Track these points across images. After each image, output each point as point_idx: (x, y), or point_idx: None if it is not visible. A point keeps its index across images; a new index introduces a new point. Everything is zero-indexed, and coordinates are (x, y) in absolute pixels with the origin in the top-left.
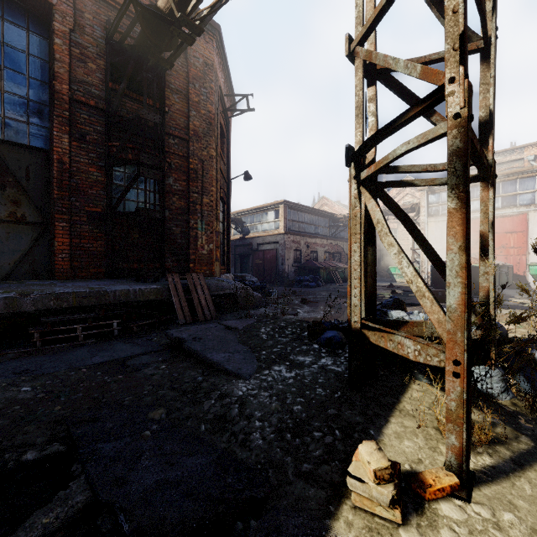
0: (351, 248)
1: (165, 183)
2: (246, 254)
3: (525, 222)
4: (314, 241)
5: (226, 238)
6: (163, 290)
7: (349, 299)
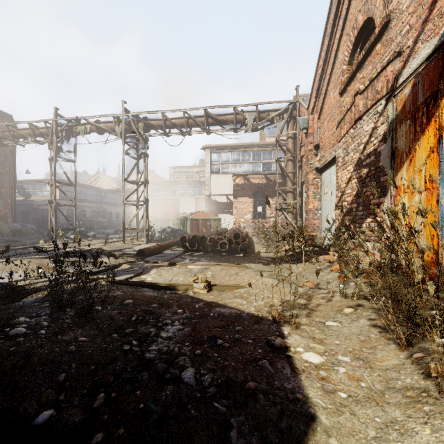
0: (49, 217)
1: None
2: (28, 211)
3: (178, 202)
4: (83, 204)
5: (13, 205)
6: None
7: (49, 225)
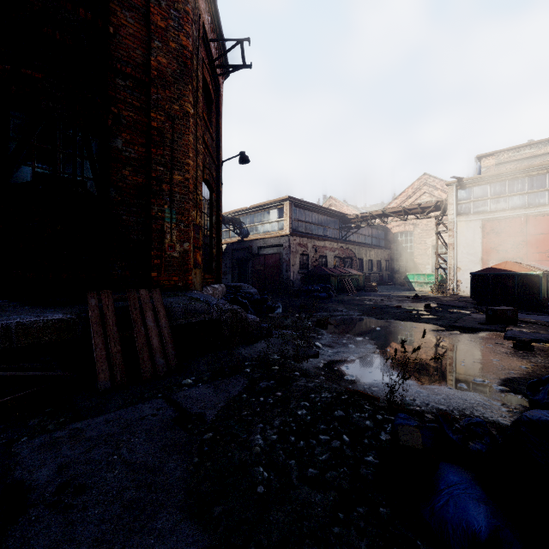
0: None
1: (109, 145)
2: (245, 259)
3: None
4: (323, 244)
5: (215, 238)
6: (75, 323)
7: None
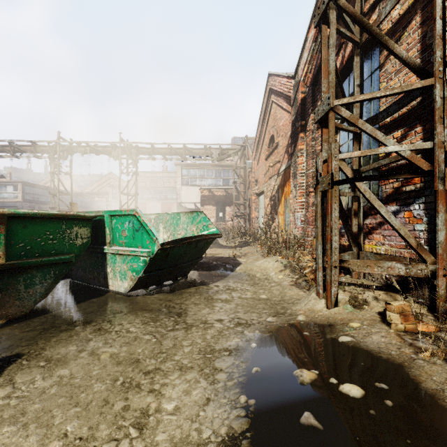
0: None
1: None
2: None
3: (145, 206)
4: (46, 206)
5: None
6: None
7: None
